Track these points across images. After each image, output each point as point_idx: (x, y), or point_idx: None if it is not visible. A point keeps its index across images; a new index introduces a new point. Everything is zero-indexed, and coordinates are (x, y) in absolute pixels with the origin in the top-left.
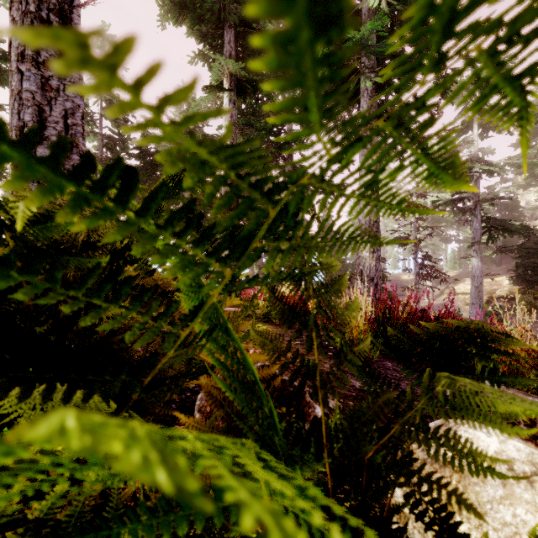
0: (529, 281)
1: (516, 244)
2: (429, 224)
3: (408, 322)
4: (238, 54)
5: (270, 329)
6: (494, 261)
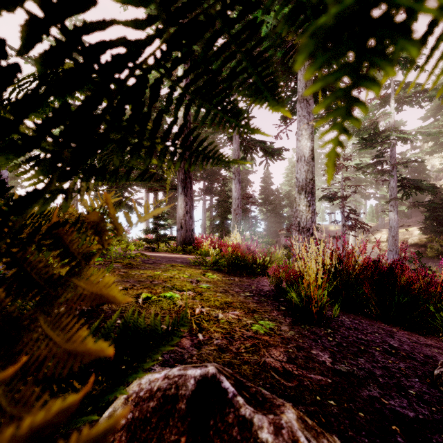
0: (436, 231)
1: (423, 200)
2: (352, 183)
3: (361, 273)
4: None
5: (219, 278)
6: (406, 214)
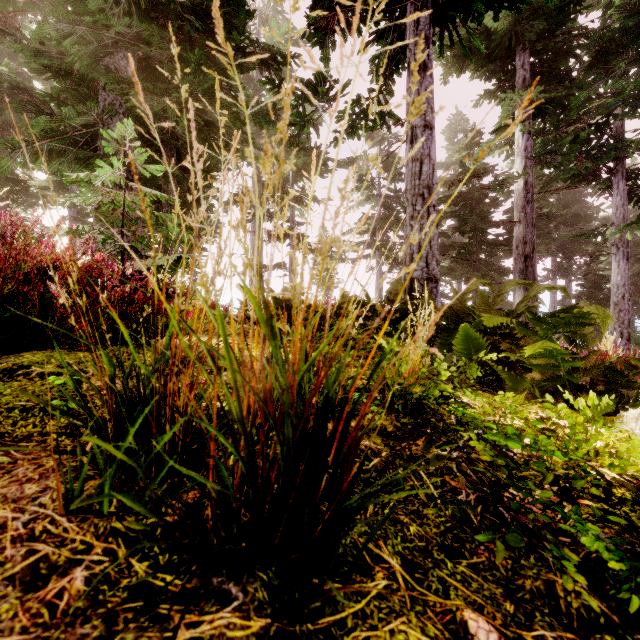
0: None
1: None
2: None
3: None
4: (534, 71)
5: None
6: None
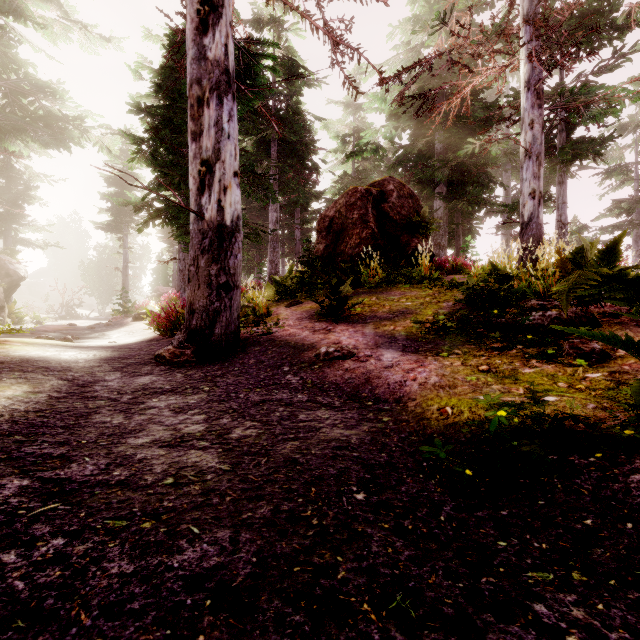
0: None
1: None
2: None
3: None
4: None
5: None
6: None
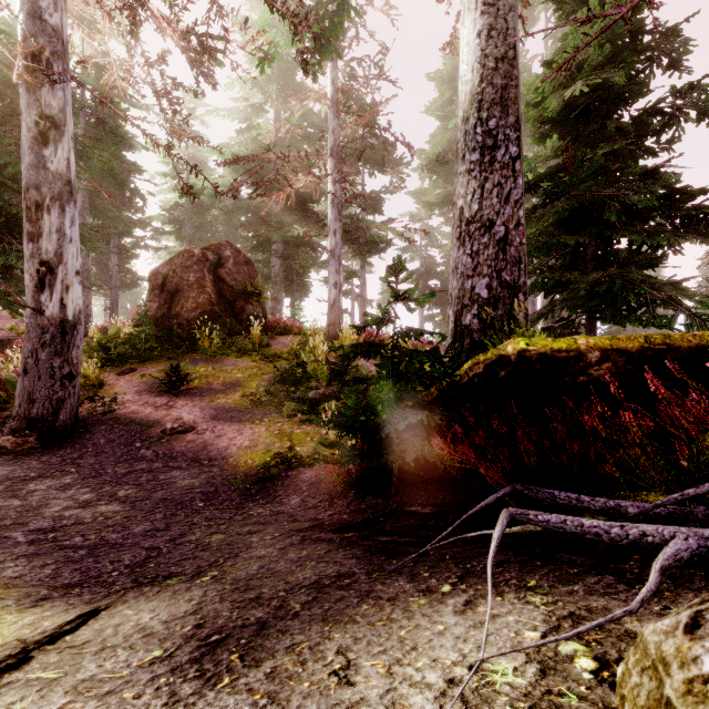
0: None
1: None
2: None
3: None
4: None
5: None
6: None
